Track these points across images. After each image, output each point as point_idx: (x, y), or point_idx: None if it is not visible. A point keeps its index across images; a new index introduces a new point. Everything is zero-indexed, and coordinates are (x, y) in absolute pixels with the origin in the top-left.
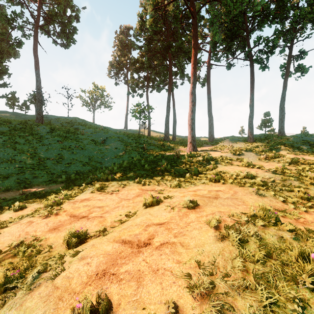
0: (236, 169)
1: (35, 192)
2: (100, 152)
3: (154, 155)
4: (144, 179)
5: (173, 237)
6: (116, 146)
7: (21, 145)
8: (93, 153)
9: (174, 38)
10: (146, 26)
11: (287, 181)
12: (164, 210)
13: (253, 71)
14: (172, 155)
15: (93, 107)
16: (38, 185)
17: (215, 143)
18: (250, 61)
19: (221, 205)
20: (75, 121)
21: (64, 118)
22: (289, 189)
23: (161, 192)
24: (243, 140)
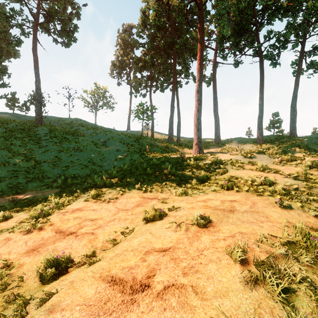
0: (250, 174)
1: (26, 199)
2: (100, 154)
3: (157, 157)
4: (146, 185)
5: (181, 275)
6: (117, 148)
7: (17, 147)
8: (93, 155)
9: (179, 35)
10: (149, 22)
11: (314, 189)
12: (169, 228)
13: (263, 68)
14: (177, 157)
15: (95, 108)
16: (31, 190)
17: (222, 145)
18: (259, 57)
19: (240, 222)
20: (76, 122)
21: (64, 119)
22: (317, 199)
23: (165, 201)
24: (252, 141)
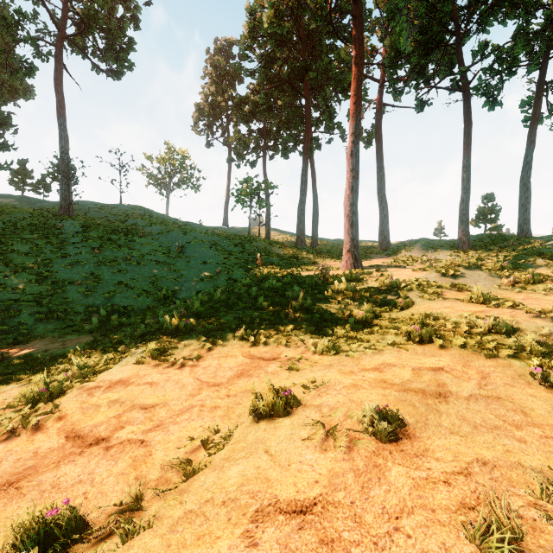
0: (461, 309)
1: (28, 355)
2: (173, 269)
3: (277, 275)
4: (257, 331)
5: None
6: (204, 258)
7: (22, 256)
8: (160, 271)
9: (315, 55)
10: (262, 31)
11: None
12: (308, 441)
13: (469, 113)
14: (315, 276)
15: (166, 187)
16: (42, 338)
17: (393, 252)
18: (464, 93)
19: (470, 426)
20: (132, 212)
21: (112, 207)
22: None
23: (295, 365)
24: (449, 246)
